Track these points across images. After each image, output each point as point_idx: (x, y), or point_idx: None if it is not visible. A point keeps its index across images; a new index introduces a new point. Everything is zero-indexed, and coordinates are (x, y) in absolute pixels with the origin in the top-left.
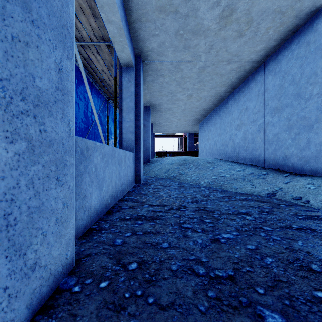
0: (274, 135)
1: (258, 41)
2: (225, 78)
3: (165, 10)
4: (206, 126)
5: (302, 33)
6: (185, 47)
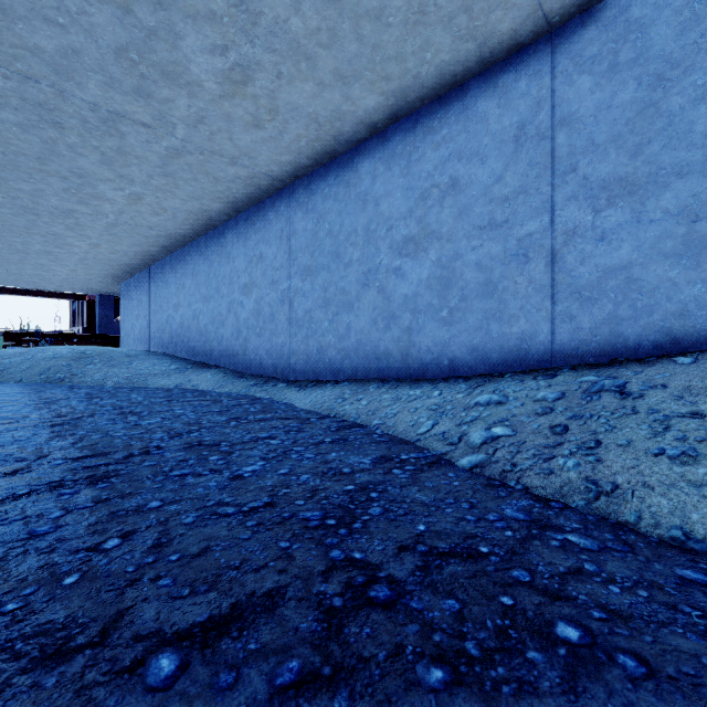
0: (205, 326)
1: (181, 223)
2: (153, 240)
3: (48, 173)
4: (134, 292)
5: (220, 233)
6: (82, 202)
